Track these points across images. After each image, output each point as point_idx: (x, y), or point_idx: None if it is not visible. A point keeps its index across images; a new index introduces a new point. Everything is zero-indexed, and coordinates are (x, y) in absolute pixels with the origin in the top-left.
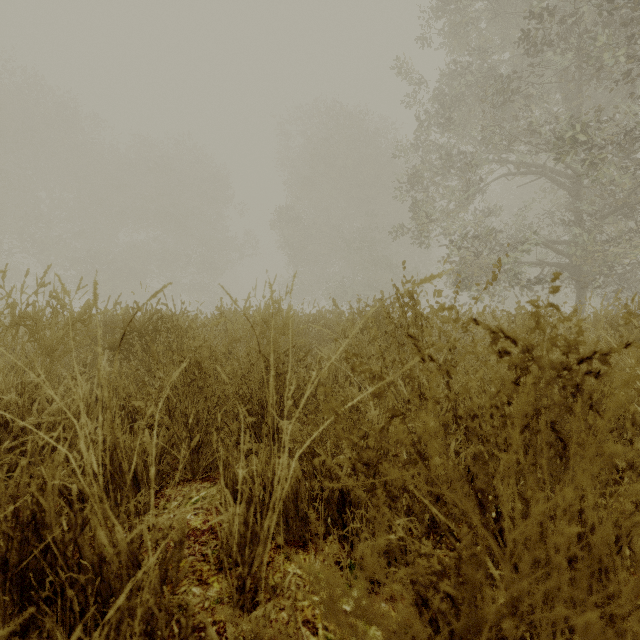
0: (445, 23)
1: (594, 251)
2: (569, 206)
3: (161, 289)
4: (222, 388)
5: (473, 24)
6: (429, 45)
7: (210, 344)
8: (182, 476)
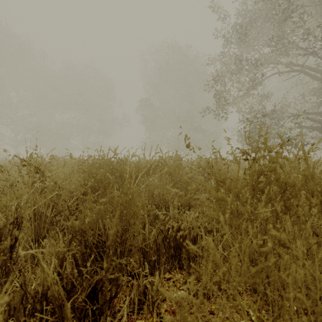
0: None
1: None
2: (315, 92)
3: None
4: None
5: None
6: None
7: None
8: None
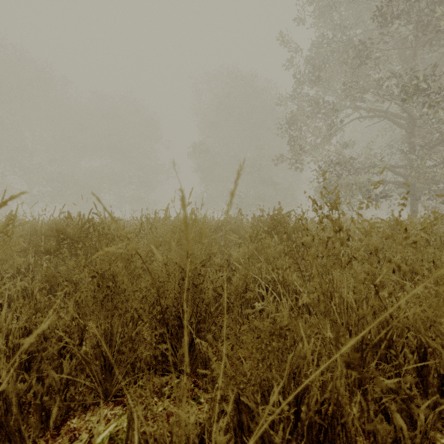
0: (315, 7)
1: (424, 173)
2: (404, 140)
3: (4, 202)
4: (135, 306)
5: (336, 6)
6: (303, 23)
7: (131, 251)
8: (93, 400)
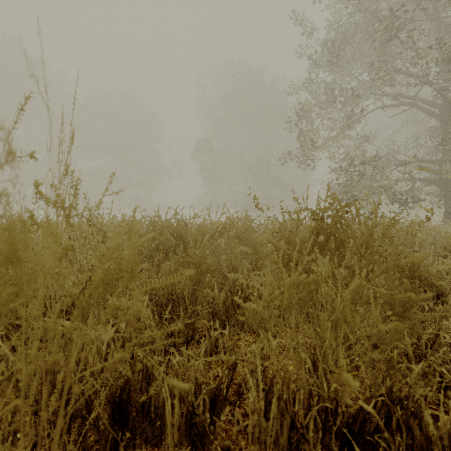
0: None
1: None
2: (433, 132)
3: None
4: None
5: None
6: None
7: None
8: None
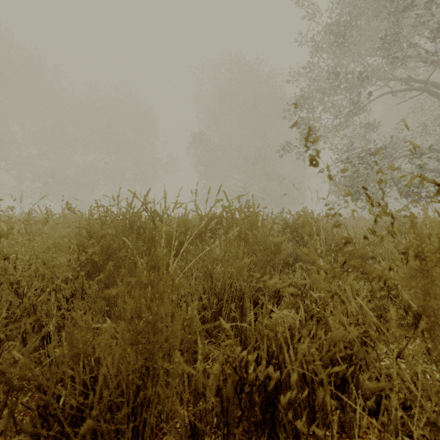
0: None
1: None
2: None
3: None
4: None
5: None
6: None
7: None
8: None
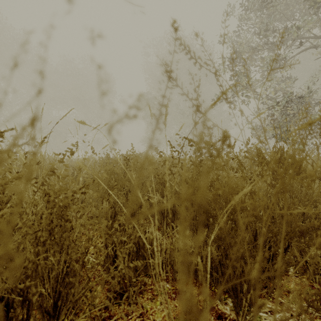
0: None
1: None
2: None
3: None
4: None
5: None
6: None
7: None
8: None
